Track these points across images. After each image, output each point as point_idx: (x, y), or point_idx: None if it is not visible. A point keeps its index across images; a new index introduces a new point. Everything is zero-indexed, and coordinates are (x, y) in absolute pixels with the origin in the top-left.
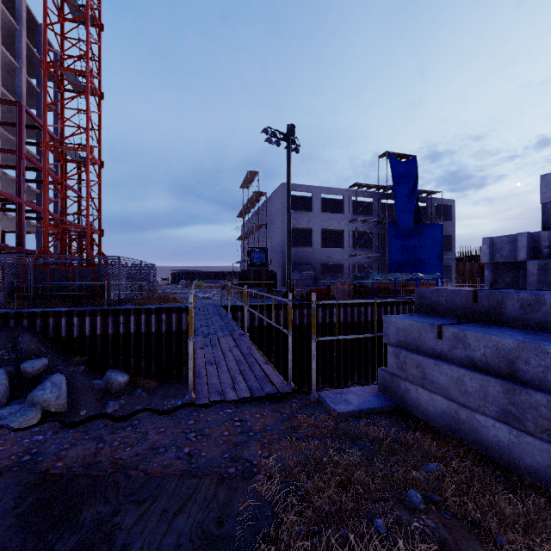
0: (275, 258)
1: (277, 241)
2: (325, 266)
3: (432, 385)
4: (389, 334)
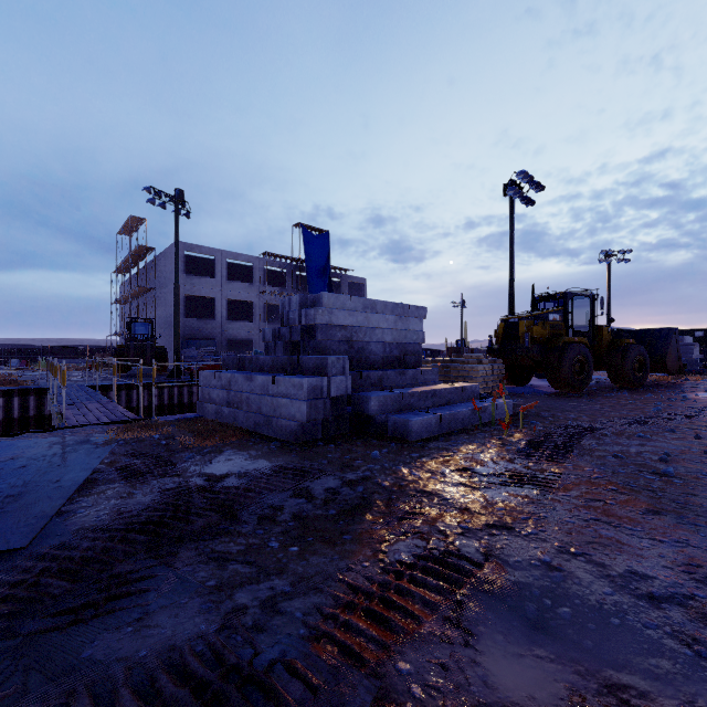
0: (167, 331)
1: (171, 310)
2: (235, 342)
3: (212, 401)
4: (201, 381)
